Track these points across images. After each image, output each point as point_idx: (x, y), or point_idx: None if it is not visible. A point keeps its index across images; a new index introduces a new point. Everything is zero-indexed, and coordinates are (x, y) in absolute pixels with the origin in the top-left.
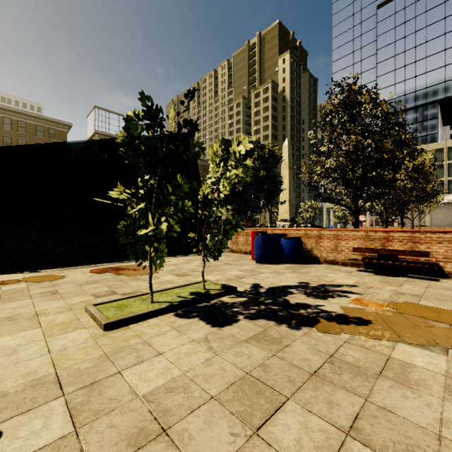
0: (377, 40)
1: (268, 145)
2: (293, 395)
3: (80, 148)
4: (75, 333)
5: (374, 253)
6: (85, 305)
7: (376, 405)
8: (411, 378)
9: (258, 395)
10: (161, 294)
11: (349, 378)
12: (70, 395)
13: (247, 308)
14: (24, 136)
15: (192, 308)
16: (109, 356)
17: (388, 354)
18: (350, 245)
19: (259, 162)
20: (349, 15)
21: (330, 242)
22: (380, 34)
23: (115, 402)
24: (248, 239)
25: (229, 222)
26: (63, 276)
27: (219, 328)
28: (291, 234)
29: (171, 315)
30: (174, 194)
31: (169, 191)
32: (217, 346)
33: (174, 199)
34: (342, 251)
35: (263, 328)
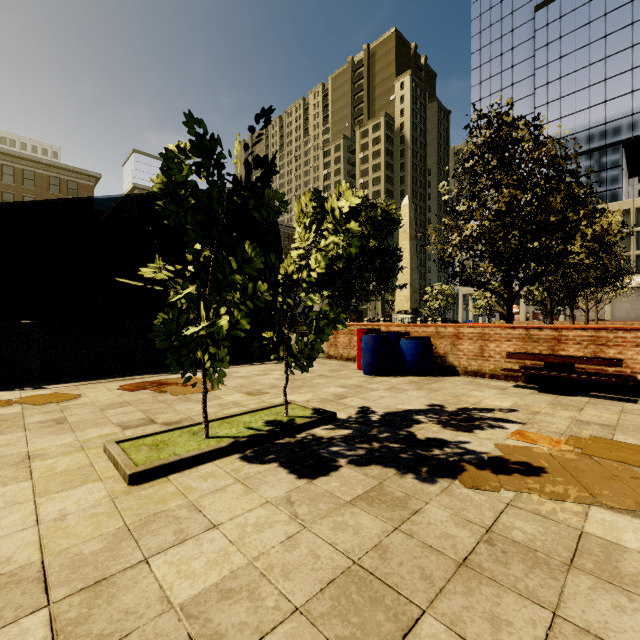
0: (535, 56)
1: (380, 202)
2: (431, 605)
3: (113, 209)
4: (83, 489)
5: (539, 361)
6: (103, 442)
7: (573, 624)
8: (623, 571)
9: (374, 605)
10: (221, 425)
11: (521, 572)
12: (59, 604)
13: (352, 446)
14: (32, 192)
15: (268, 446)
16: (133, 530)
17: (578, 526)
18: (503, 348)
19: (368, 228)
20: (495, 20)
21: (472, 344)
22: (539, 47)
23: (133, 619)
24: (352, 339)
25: (324, 314)
26: (79, 395)
27: (310, 481)
28: (415, 332)
29: (236, 458)
30: (240, 272)
31: (232, 267)
32: (306, 512)
33: (240, 280)
34: (490, 357)
35: (378, 481)
